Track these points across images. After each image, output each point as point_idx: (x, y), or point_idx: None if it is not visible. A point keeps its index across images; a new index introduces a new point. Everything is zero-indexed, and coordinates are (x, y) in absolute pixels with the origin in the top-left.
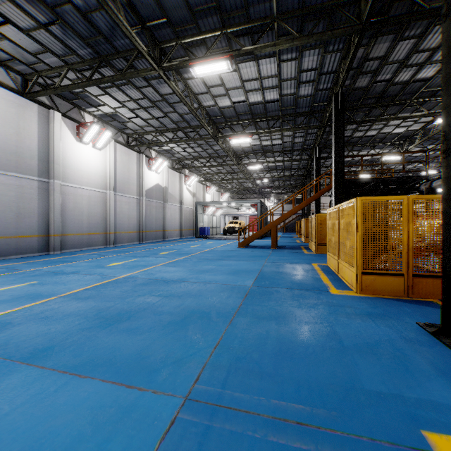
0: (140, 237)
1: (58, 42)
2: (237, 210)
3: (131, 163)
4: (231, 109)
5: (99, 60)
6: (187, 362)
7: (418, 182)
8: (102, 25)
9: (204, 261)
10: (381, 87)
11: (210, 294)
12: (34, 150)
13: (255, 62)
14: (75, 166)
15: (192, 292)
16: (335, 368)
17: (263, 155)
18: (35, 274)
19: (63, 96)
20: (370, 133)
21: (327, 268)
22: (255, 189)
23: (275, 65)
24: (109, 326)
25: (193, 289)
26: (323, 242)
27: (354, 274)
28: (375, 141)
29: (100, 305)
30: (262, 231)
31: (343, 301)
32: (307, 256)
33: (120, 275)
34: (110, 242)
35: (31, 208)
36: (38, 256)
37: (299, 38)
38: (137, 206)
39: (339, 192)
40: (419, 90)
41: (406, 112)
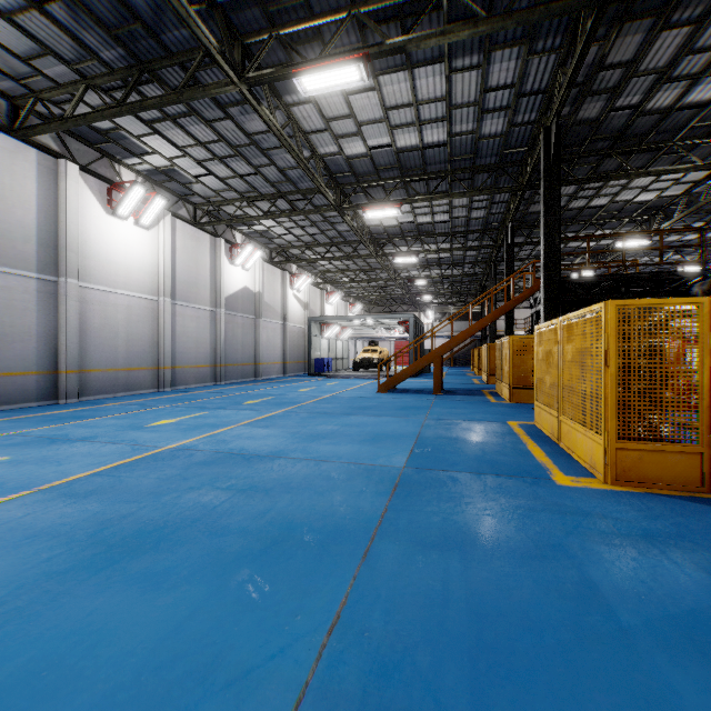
0: (216, 375)
1: (65, 36)
2: (376, 330)
3: (201, 253)
4: (366, 160)
5: (139, 70)
6: (260, 682)
7: (686, 281)
8: (139, 2)
9: (320, 416)
10: (622, 118)
11: (326, 486)
12: (32, 227)
13: (408, 73)
14: (104, 256)
15: (291, 481)
16: (623, 707)
17: (419, 240)
18: (15, 442)
19: (83, 138)
20: (597, 202)
21: (536, 431)
22: (405, 298)
23: (443, 79)
24: (109, 566)
25: (295, 475)
26: (523, 384)
27: (600, 447)
28: (604, 215)
29: (108, 511)
30: (418, 365)
31: (586, 503)
32: (496, 407)
33: (167, 443)
34: (166, 383)
35: (25, 326)
36: (37, 407)
37: (488, 21)
38: (212, 323)
39: (552, 297)
40: (687, 124)
41: (660, 164)
